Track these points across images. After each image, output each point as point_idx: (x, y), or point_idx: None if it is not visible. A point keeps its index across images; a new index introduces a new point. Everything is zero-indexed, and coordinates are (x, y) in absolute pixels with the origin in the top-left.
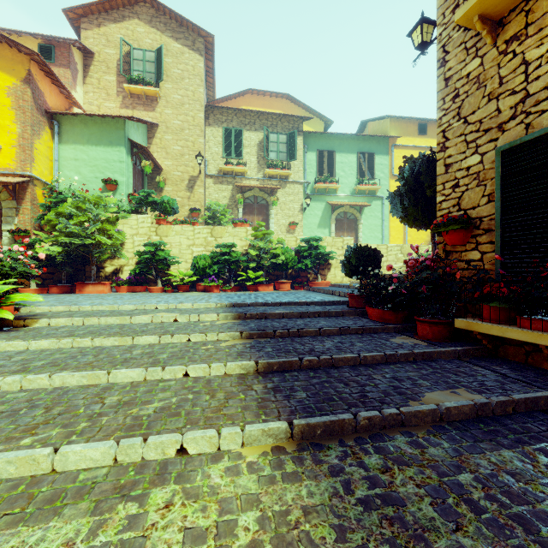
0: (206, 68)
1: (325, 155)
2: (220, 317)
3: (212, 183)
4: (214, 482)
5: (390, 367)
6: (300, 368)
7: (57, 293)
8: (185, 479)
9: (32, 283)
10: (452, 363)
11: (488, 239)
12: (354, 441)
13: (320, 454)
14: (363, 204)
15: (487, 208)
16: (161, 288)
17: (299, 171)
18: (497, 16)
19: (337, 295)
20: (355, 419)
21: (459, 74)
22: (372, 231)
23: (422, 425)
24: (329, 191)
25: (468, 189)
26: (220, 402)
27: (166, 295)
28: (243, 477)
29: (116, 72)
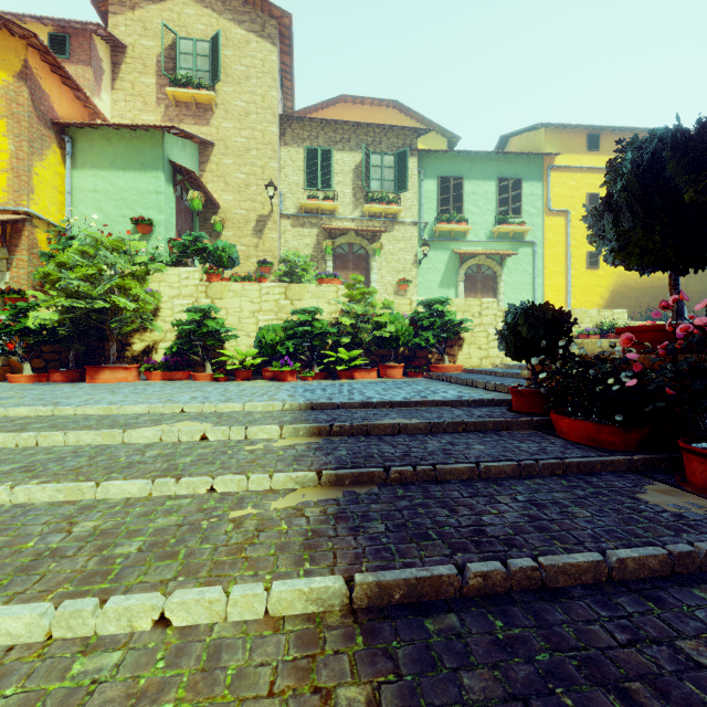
0: (282, 65)
1: (450, 183)
2: (285, 431)
3: (290, 226)
4: None
5: (698, 599)
6: (462, 595)
7: (61, 381)
8: None
9: (26, 367)
10: None
11: None
12: None
13: None
14: (506, 252)
15: None
16: (210, 374)
17: (412, 207)
18: None
19: (481, 388)
20: None
21: None
22: (518, 292)
23: None
24: (455, 235)
25: None
26: None
27: (213, 386)
28: None
29: (157, 72)
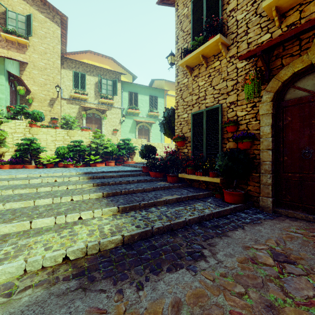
0: (61, 32)
1: (133, 94)
2: (80, 178)
3: (66, 103)
4: (94, 222)
5: (154, 192)
6: (121, 194)
7: None
8: (84, 223)
9: None
10: (176, 189)
11: (189, 145)
12: (139, 210)
13: (128, 214)
14: (152, 122)
15: (189, 133)
16: (34, 165)
17: (119, 102)
18: (191, 66)
19: (138, 167)
20: (140, 204)
21: (181, 82)
22: (156, 136)
23: (161, 205)
24: (135, 114)
25: (184, 126)
26: (91, 205)
27: (40, 170)
28: (104, 220)
29: None
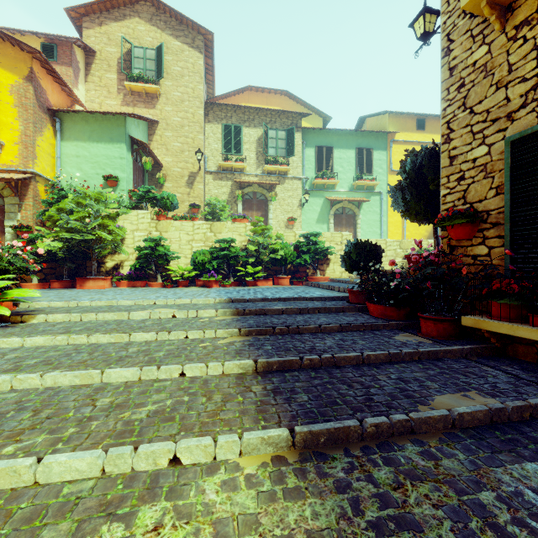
0: (206, 65)
1: (324, 151)
2: (218, 313)
3: (212, 179)
4: (209, 499)
5: (394, 367)
6: (301, 368)
7: (59, 288)
8: (177, 494)
9: (34, 278)
10: (460, 363)
11: (496, 233)
12: (361, 450)
13: (324, 465)
14: (361, 199)
15: (495, 201)
16: (161, 283)
17: (297, 167)
18: (506, 1)
19: (337, 291)
20: (361, 426)
21: (464, 62)
22: (370, 226)
23: (433, 432)
24: (327, 186)
25: (475, 182)
26: (217, 406)
27: (165, 290)
28: (241, 493)
29: (117, 70)
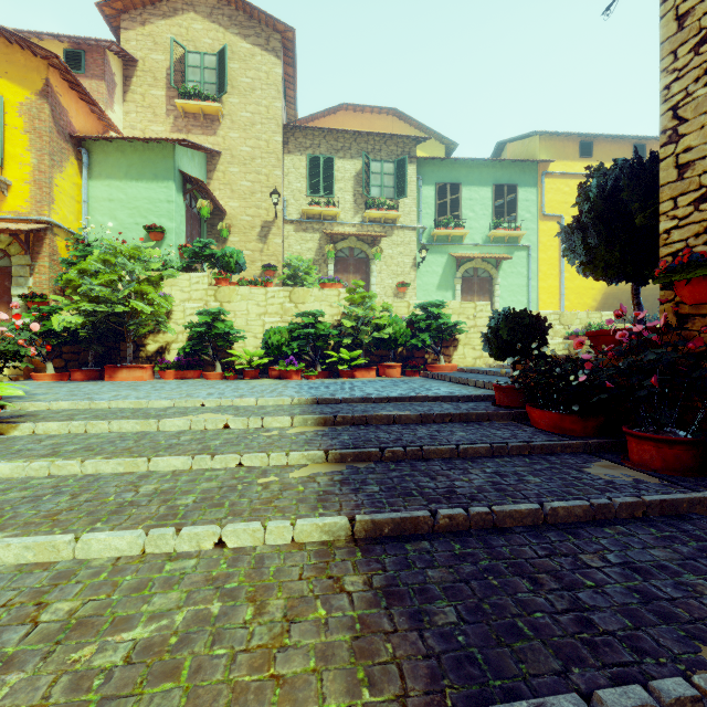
0: (285, 76)
1: (448, 189)
2: (295, 421)
3: (293, 231)
4: None
5: (606, 534)
6: (434, 531)
7: (82, 380)
8: None
9: (49, 367)
10: None
11: None
12: None
13: None
14: (501, 256)
15: None
16: (220, 373)
17: (411, 212)
18: None
19: (472, 386)
20: None
21: None
22: (513, 294)
23: None
24: (452, 239)
25: None
26: (273, 632)
27: (225, 384)
28: None
29: (166, 84)
